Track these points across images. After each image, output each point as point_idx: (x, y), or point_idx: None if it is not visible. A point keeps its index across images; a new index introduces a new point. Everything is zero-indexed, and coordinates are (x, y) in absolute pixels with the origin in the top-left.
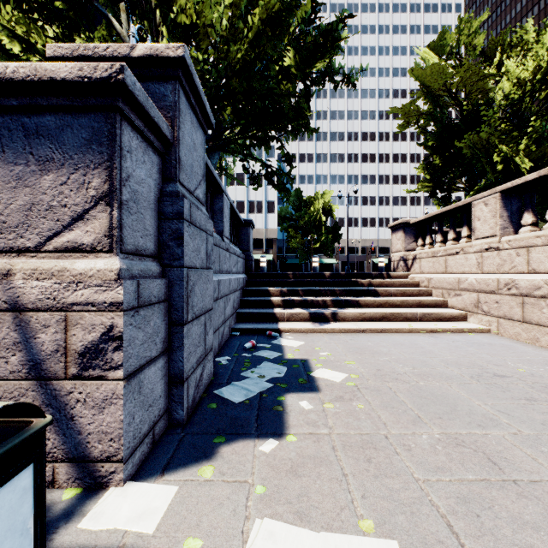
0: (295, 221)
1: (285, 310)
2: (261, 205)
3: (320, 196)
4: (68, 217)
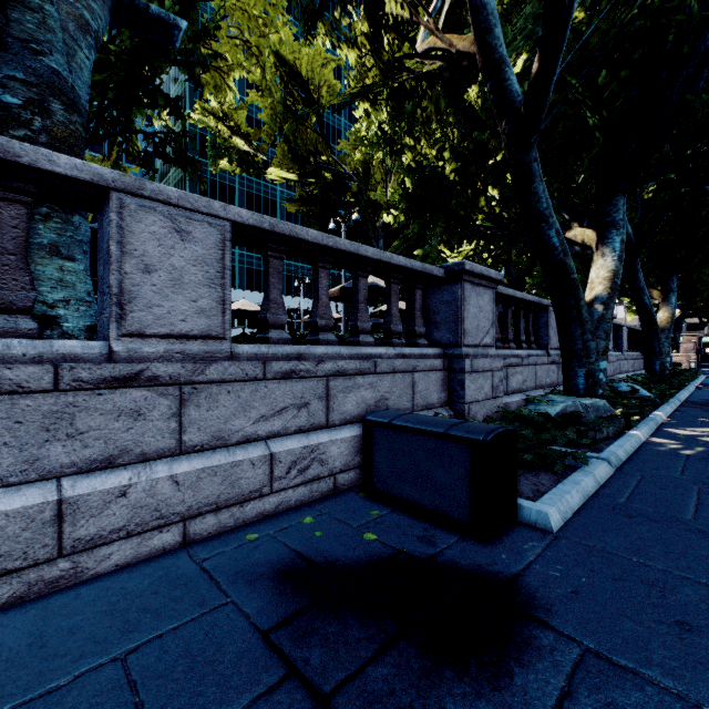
0: None
1: None
2: None
3: None
4: (690, 351)
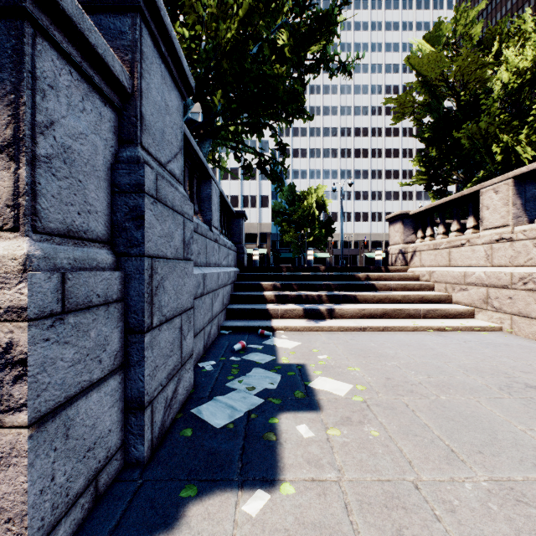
0: (289, 215)
1: (279, 306)
2: (255, 200)
3: (314, 191)
4: None
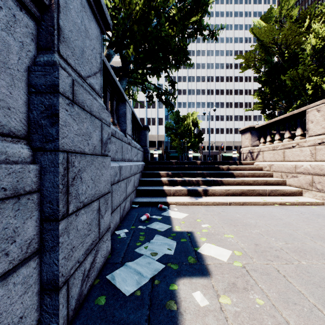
0: (175, 130)
1: (171, 187)
2: (154, 120)
3: (190, 115)
4: None
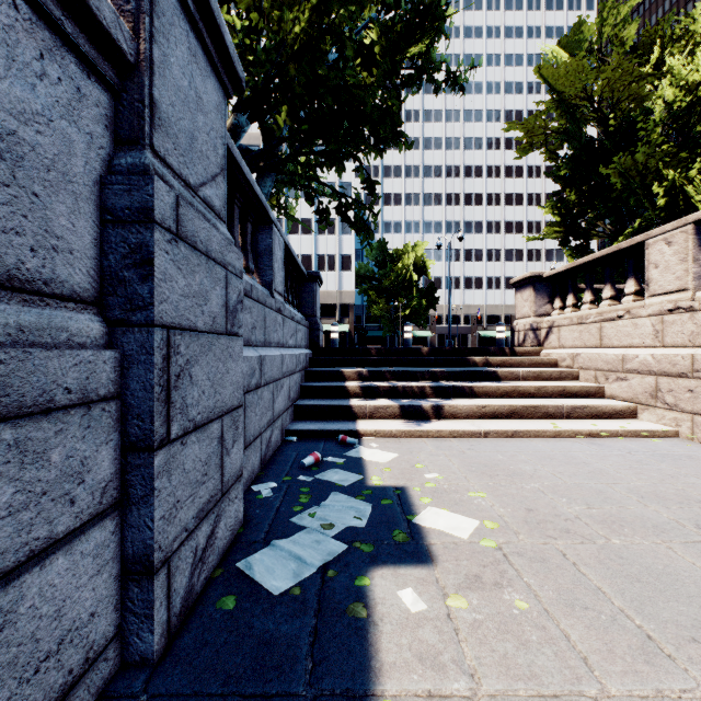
0: (378, 281)
1: (366, 401)
2: (334, 261)
3: (411, 249)
4: None
